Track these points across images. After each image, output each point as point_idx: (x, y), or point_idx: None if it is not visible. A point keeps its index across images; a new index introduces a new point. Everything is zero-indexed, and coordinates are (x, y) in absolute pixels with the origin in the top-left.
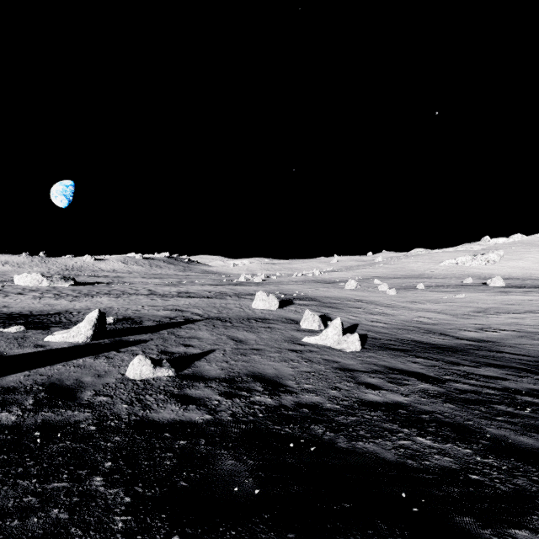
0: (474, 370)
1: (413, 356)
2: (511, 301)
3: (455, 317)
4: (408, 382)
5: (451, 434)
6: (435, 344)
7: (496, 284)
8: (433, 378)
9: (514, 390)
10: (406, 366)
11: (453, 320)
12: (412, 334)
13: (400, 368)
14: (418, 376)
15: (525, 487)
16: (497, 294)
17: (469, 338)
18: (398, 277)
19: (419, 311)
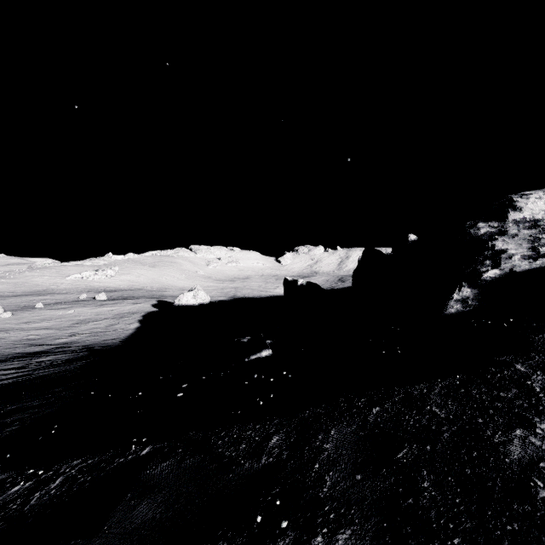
0: (44, 359)
1: (11, 362)
2: (102, 312)
3: (58, 331)
4: (4, 372)
5: (14, 378)
6: (33, 352)
7: (101, 298)
8: (19, 368)
9: (55, 361)
10: (5, 367)
11: (56, 333)
12: (18, 350)
13: (1, 369)
14: (10, 369)
15: (28, 378)
16: (97, 307)
17: (59, 343)
18: (19, 295)
19: (31, 330)
